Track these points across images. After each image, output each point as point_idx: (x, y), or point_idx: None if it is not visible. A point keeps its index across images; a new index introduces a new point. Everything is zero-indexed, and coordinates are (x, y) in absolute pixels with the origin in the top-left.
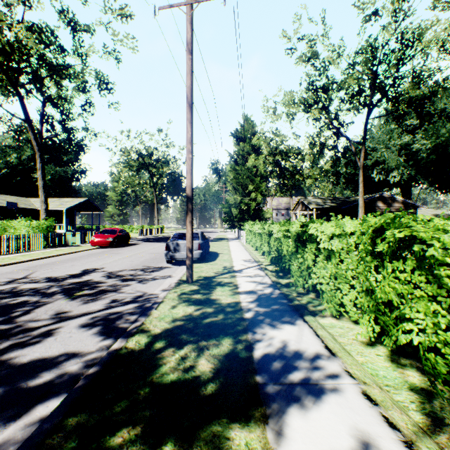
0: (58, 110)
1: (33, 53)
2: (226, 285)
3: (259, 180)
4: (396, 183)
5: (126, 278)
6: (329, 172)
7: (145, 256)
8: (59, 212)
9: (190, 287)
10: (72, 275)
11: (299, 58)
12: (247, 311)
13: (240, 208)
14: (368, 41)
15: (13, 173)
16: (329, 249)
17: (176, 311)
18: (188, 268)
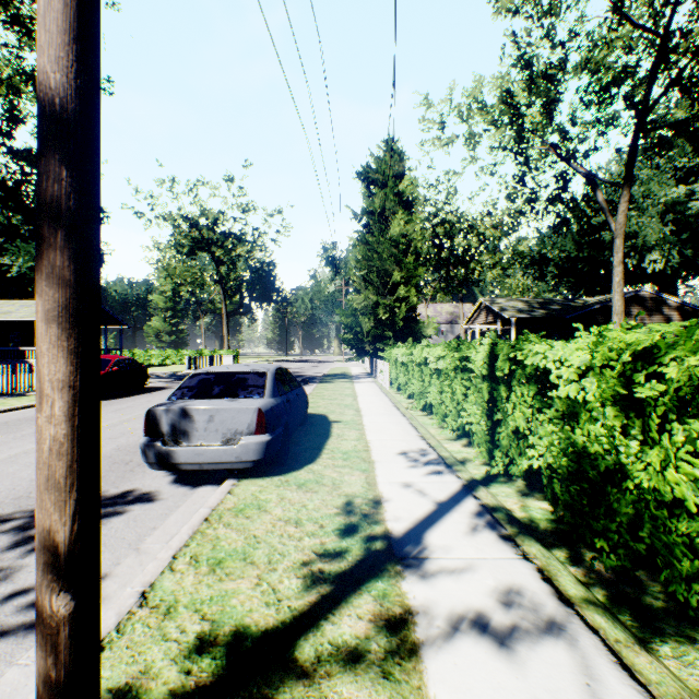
0: None
1: None
2: None
3: (412, 261)
4: (654, 273)
5: None
6: (526, 258)
7: (135, 431)
8: None
9: None
10: None
11: None
12: None
13: (375, 316)
14: None
15: None
16: None
17: None
18: None
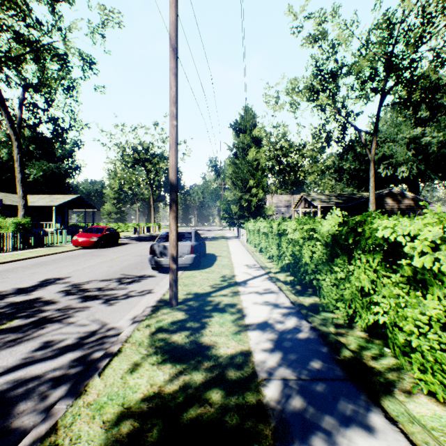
0: (41, 98)
1: (7, 29)
2: (227, 310)
3: (260, 174)
4: (404, 178)
5: (91, 294)
6: (331, 168)
7: (130, 259)
8: (50, 210)
9: (173, 314)
10: (21, 289)
11: (305, 39)
12: (266, 380)
13: (239, 205)
14: (384, 16)
15: (3, 169)
16: (434, 269)
17: (135, 382)
18: (171, 284)
